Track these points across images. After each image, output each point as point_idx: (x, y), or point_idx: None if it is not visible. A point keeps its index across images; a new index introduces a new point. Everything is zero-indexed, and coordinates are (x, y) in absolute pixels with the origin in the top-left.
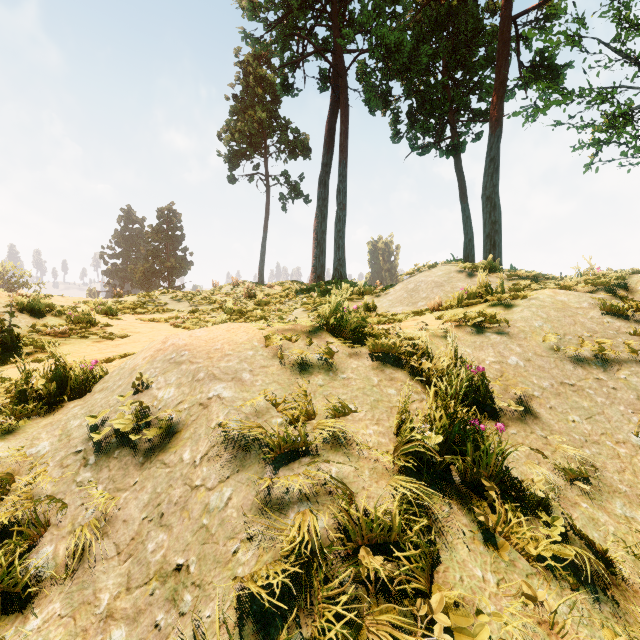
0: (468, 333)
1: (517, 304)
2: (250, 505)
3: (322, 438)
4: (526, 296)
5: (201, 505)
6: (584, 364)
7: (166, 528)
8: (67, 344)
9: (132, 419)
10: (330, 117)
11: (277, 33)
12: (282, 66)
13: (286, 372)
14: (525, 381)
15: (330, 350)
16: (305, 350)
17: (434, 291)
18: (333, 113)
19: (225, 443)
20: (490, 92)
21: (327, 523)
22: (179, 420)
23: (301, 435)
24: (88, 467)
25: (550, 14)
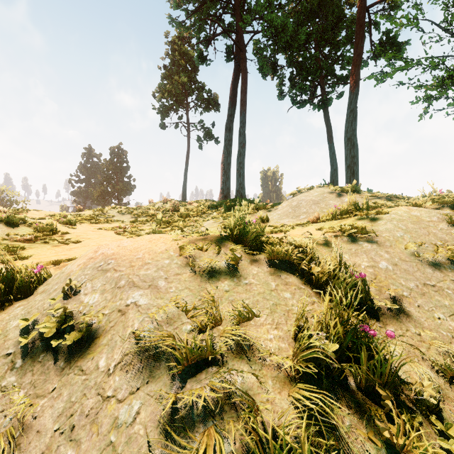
0: (344, 242)
1: (381, 218)
2: (157, 421)
3: (228, 345)
4: (388, 212)
5: (110, 419)
6: (441, 268)
7: (75, 443)
8: (32, 248)
9: (59, 323)
10: (233, 80)
11: (195, 18)
12: (198, 43)
13: (197, 279)
14: (395, 283)
15: (234, 258)
16: (213, 258)
17: (312, 207)
18: (236, 78)
19: (138, 351)
20: (350, 62)
21: (233, 446)
22: (99, 326)
23: (208, 344)
24: (14, 371)
25: (394, 5)
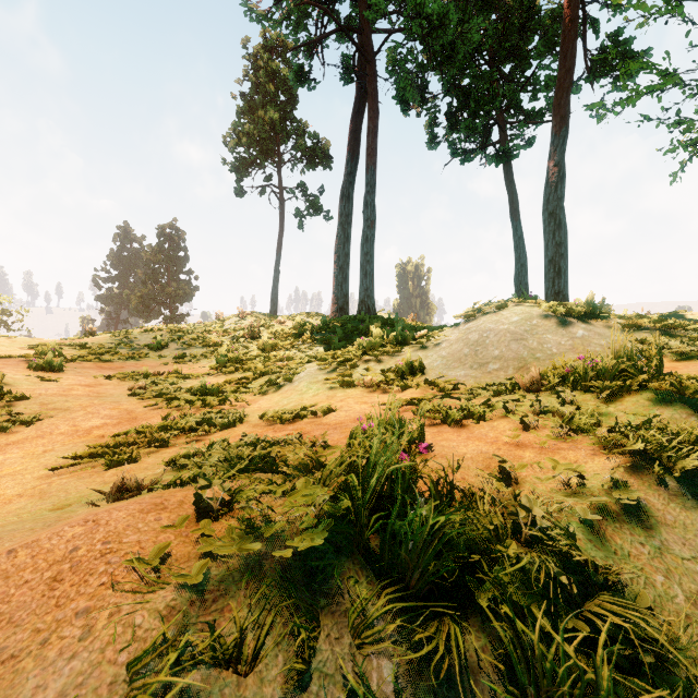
0: (674, 498)
1: None
2: None
3: None
4: None
5: None
6: None
7: None
8: None
9: None
10: (355, 116)
11: (289, 6)
12: (295, 48)
13: None
14: None
15: None
16: None
17: (512, 347)
18: (358, 111)
19: None
20: (550, 85)
21: None
22: None
23: None
24: None
25: None
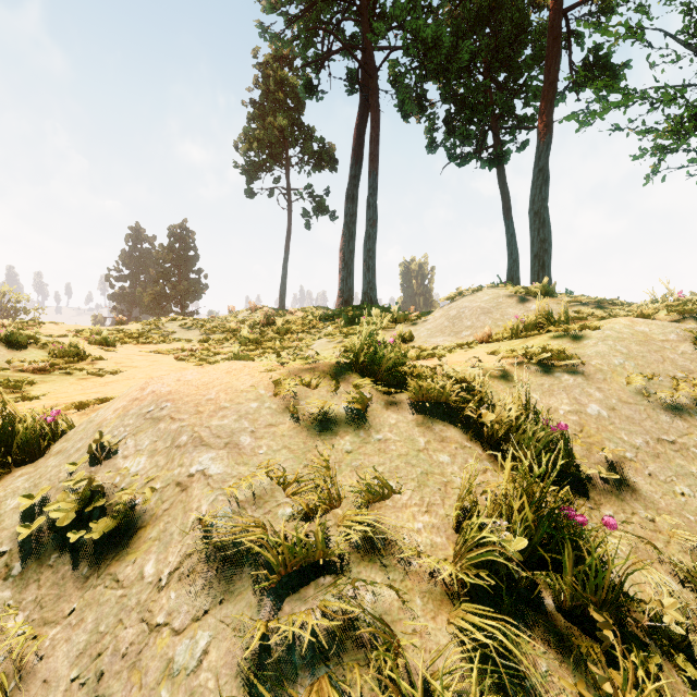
0: (532, 373)
1: (588, 336)
2: (236, 667)
3: (350, 539)
4: (599, 326)
5: (161, 662)
6: (683, 414)
7: None
8: (46, 382)
9: (82, 504)
10: (359, 123)
11: (299, 28)
12: (305, 65)
13: (301, 432)
14: (612, 437)
15: (360, 399)
16: (328, 399)
17: (480, 319)
18: (362, 119)
19: (206, 551)
20: (538, 95)
21: None
22: (146, 508)
23: (319, 540)
24: (9, 581)
25: (606, 7)
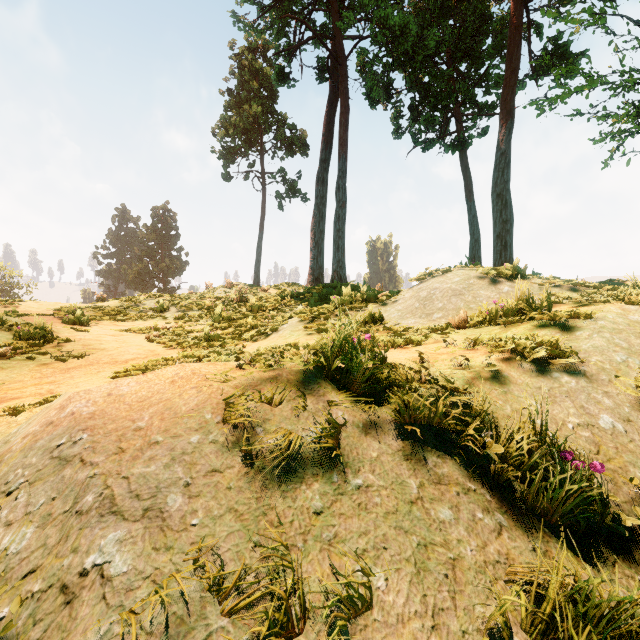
0: (526, 372)
1: (579, 326)
2: None
3: None
4: (590, 315)
5: None
6: None
7: None
8: (4, 369)
9: None
10: (329, 110)
11: (272, 17)
12: (277, 53)
13: (254, 481)
14: (636, 461)
15: (333, 422)
16: (292, 423)
17: (452, 300)
18: (332, 106)
19: None
20: (499, 83)
21: None
22: (9, 631)
23: None
24: None
25: None
